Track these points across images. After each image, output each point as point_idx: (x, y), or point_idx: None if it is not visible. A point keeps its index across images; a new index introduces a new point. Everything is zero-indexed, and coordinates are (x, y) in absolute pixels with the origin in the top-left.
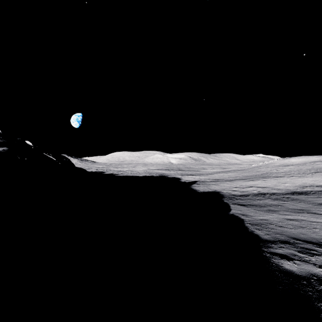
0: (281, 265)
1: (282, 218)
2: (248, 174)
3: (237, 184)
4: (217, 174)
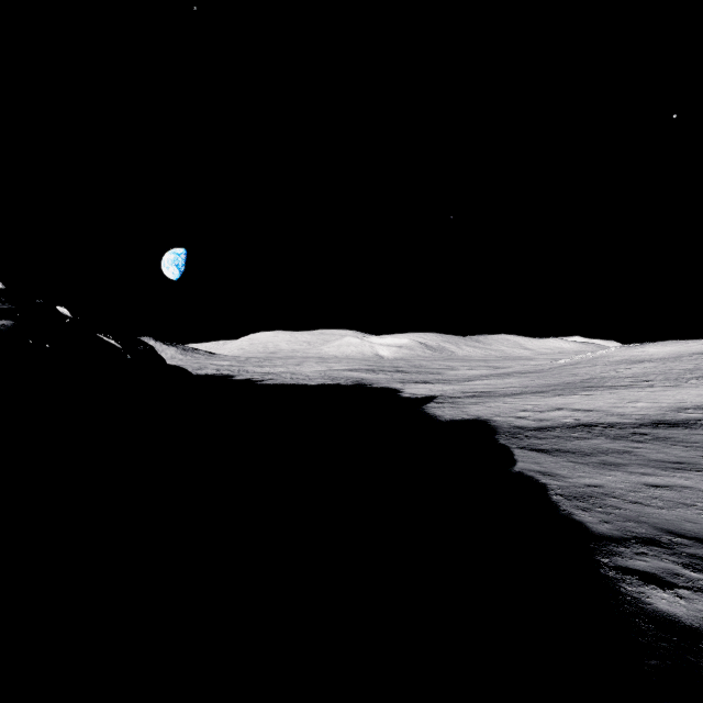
0: (646, 602)
1: (635, 483)
2: (552, 380)
3: (528, 403)
4: (481, 380)
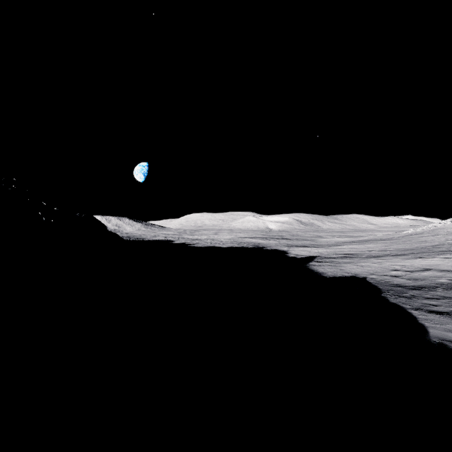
0: None
1: None
2: (405, 246)
3: (394, 263)
4: (346, 245)
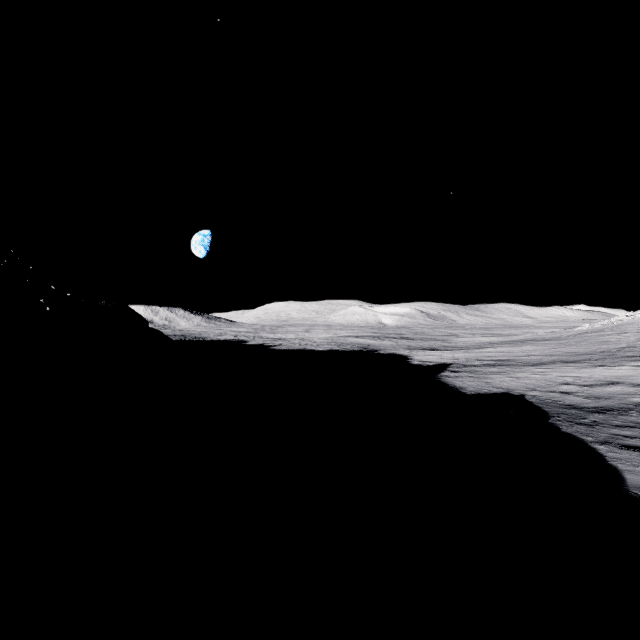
0: None
1: None
2: (579, 348)
3: (564, 374)
4: (493, 348)
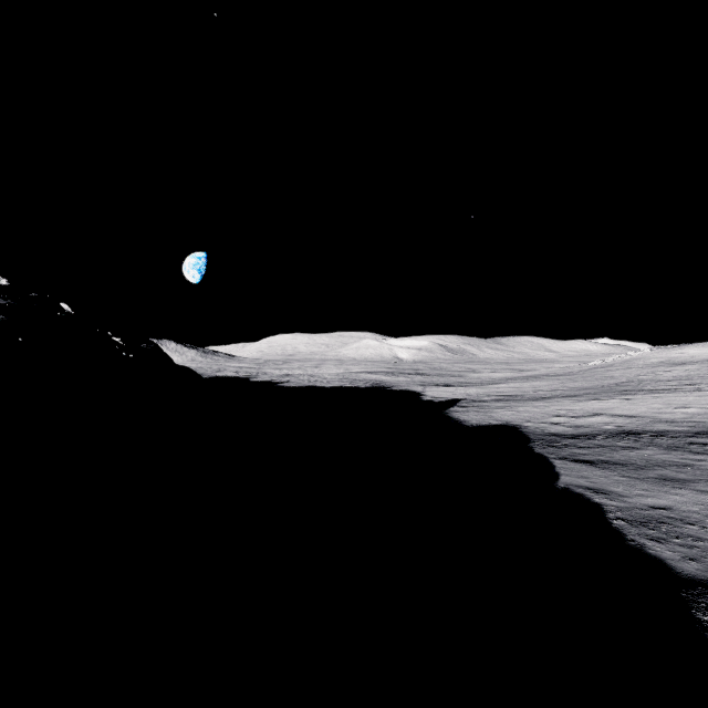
0: None
1: None
2: (584, 384)
3: (560, 407)
4: (505, 383)
